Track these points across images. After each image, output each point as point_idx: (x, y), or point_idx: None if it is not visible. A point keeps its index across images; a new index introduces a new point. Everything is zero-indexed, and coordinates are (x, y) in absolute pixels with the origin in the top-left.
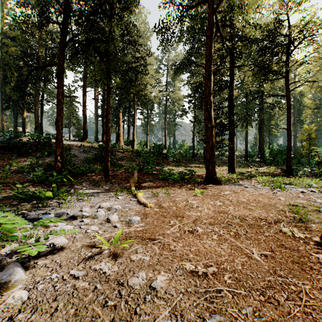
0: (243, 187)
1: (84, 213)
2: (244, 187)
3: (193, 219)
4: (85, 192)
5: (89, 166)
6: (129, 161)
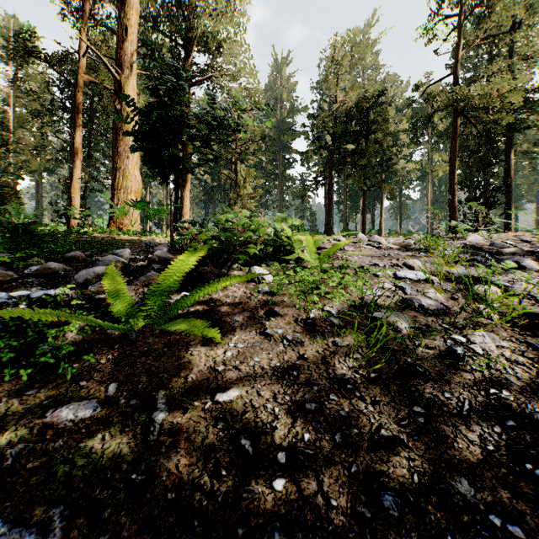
0: None
1: None
2: None
3: None
4: None
5: None
6: None
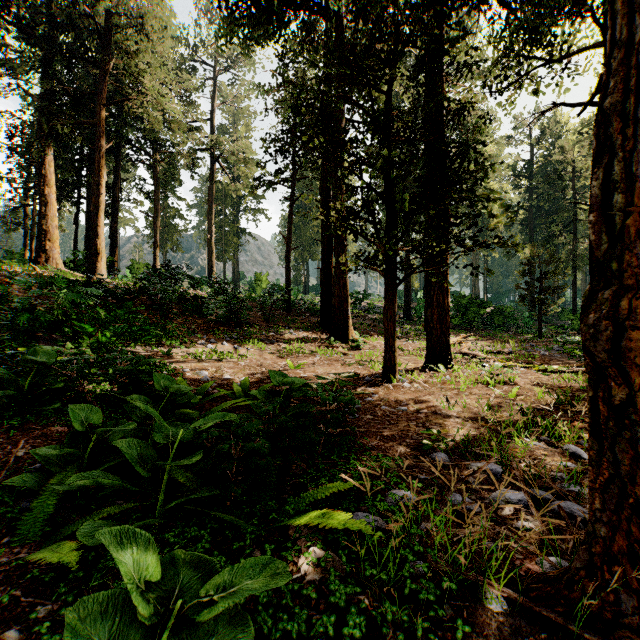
0: None
1: None
2: None
3: None
4: None
5: None
6: None
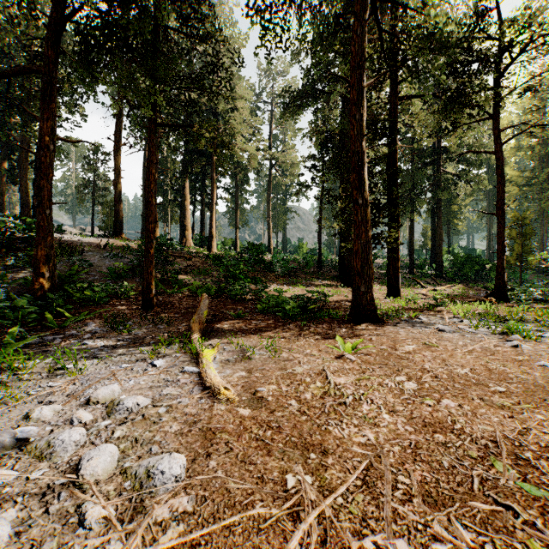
0: (435, 330)
1: (27, 429)
2: (439, 332)
3: (362, 465)
4: (83, 346)
5: (114, 285)
6: (200, 274)
